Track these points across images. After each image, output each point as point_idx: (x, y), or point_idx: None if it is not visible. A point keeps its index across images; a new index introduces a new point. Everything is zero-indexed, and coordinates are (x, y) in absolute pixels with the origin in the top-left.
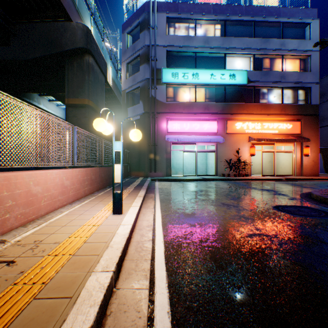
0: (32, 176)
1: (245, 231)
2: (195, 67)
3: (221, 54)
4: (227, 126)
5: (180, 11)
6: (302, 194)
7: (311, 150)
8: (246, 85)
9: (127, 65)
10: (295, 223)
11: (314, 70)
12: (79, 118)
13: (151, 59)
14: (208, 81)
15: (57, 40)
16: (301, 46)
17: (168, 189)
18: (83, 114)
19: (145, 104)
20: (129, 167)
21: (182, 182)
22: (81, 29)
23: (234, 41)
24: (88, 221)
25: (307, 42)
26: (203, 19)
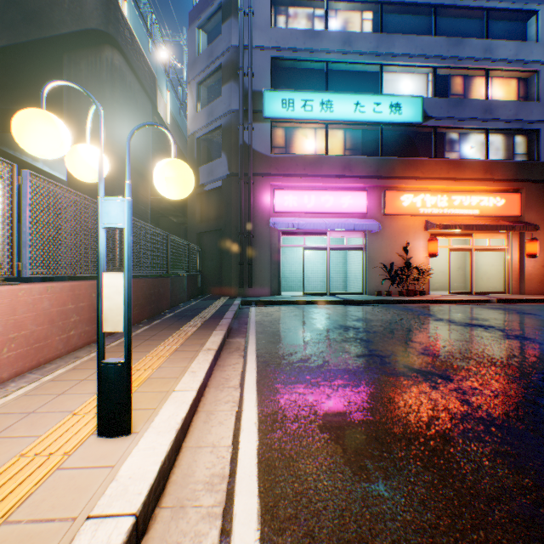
0: None
1: None
2: (326, 89)
3: (375, 65)
4: (386, 202)
5: None
6: None
7: (540, 247)
8: (420, 125)
9: (198, 87)
10: None
11: None
12: None
13: (243, 72)
14: (351, 115)
15: (42, 13)
16: (522, 54)
17: (275, 324)
18: None
19: (232, 158)
20: (202, 278)
21: (303, 308)
22: None
23: (399, 41)
24: None
25: (533, 47)
26: None
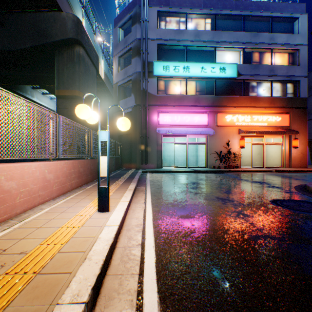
0: (3, 169)
1: (247, 232)
2: (186, 60)
3: (212, 47)
4: (218, 119)
5: (171, 4)
6: (296, 187)
7: (300, 143)
8: (236, 79)
9: (119, 58)
10: (300, 221)
11: (303, 64)
12: (70, 109)
13: (143, 52)
14: (199, 74)
15: (46, 31)
16: (290, 40)
17: (159, 181)
18: (73, 105)
19: (137, 96)
20: (121, 159)
21: (173, 174)
22: (71, 20)
23: (225, 35)
24: (69, 221)
25: (296, 36)
26: (194, 13)
